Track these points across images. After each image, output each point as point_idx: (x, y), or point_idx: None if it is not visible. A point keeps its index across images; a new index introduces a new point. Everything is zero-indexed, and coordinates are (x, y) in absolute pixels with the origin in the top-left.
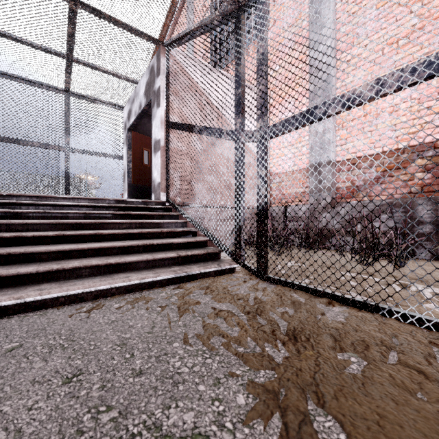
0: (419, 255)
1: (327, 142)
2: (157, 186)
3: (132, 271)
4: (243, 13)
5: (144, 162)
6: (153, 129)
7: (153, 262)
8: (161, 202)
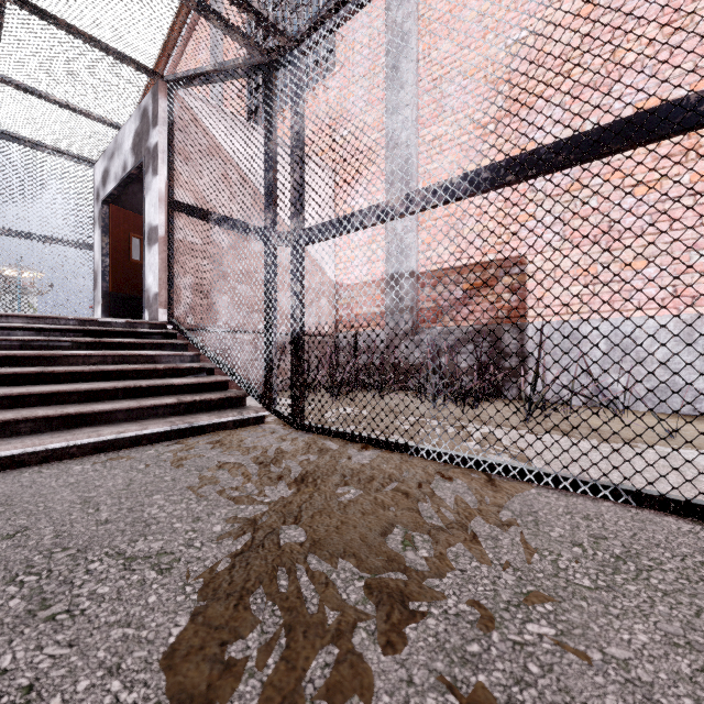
0: (499, 394)
1: (407, 246)
2: (153, 298)
3: (105, 424)
4: (275, 70)
5: (133, 256)
6: (146, 209)
7: (139, 411)
8: (160, 323)
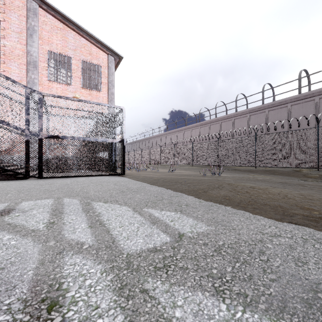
0: None
1: None
2: None
3: None
4: None
5: None
6: None
7: None
8: None
